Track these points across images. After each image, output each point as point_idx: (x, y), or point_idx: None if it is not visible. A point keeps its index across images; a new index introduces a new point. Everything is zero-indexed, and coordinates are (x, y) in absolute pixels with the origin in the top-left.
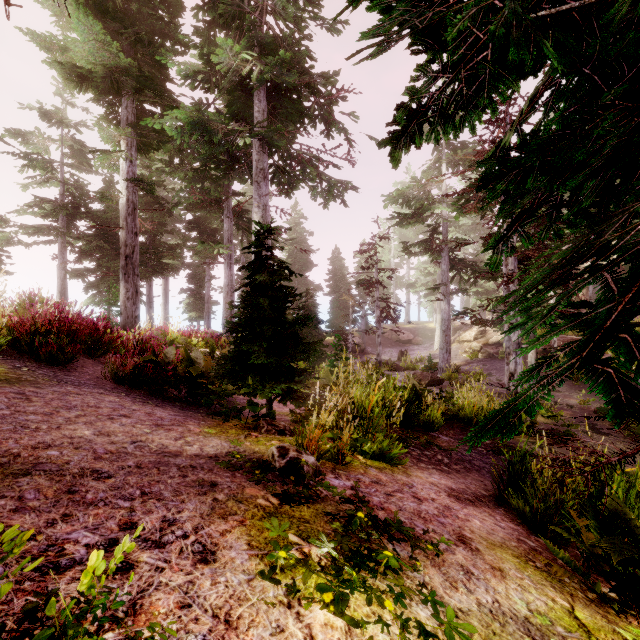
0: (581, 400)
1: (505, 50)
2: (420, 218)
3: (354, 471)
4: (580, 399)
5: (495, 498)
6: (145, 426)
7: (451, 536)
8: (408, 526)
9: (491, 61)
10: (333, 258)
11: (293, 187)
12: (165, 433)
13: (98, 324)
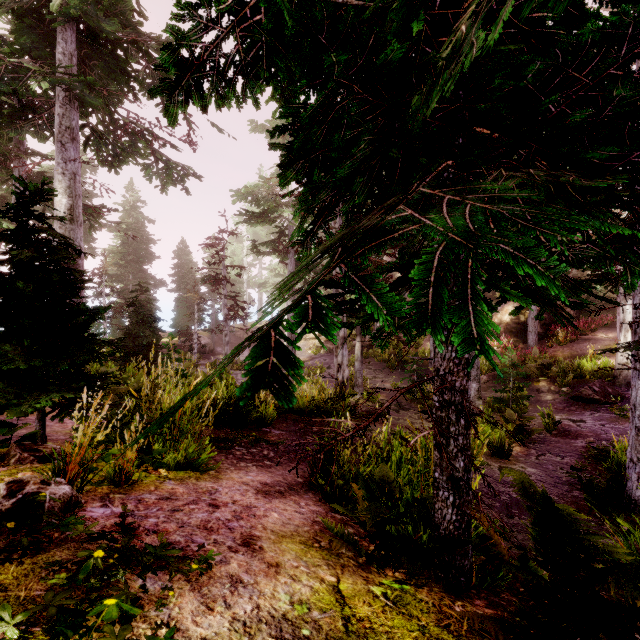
0: (393, 383)
1: (282, 24)
2: (268, 218)
3: (140, 490)
4: (392, 383)
5: (309, 483)
6: None
7: (235, 542)
8: (181, 546)
9: (267, 29)
10: (179, 251)
11: (120, 161)
12: None
13: None
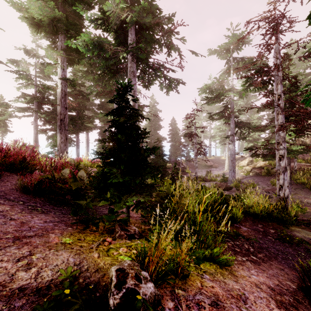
0: None
1: None
2: (219, 99)
3: (192, 286)
4: None
5: (303, 292)
6: (1, 241)
7: None
8: None
9: None
10: (171, 123)
11: (150, 83)
12: (14, 250)
13: (29, 154)
